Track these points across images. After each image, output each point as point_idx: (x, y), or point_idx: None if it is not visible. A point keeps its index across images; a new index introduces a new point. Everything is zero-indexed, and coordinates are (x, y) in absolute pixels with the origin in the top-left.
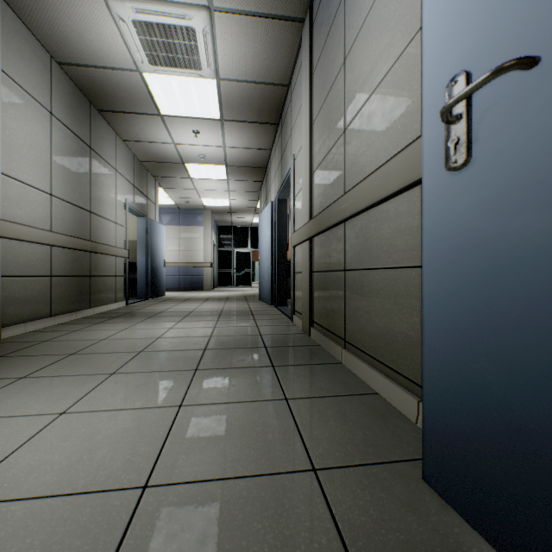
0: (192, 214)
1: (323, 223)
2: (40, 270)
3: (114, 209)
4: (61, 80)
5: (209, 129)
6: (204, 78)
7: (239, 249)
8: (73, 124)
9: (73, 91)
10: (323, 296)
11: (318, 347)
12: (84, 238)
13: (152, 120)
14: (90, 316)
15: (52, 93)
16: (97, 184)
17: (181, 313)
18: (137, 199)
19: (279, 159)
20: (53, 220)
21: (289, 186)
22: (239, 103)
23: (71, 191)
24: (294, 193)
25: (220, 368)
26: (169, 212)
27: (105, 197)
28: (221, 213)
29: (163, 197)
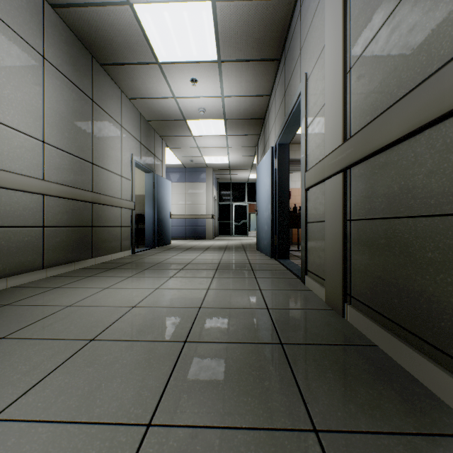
0: (196, 172)
1: (393, 128)
2: (28, 220)
3: (119, 162)
4: (56, 26)
5: (206, 76)
6: (198, 1)
7: (237, 203)
8: (72, 74)
9: (72, 41)
10: (384, 261)
11: (377, 351)
12: (85, 189)
13: (151, 70)
14: (90, 267)
15: (44, 36)
16: (100, 137)
17: (177, 265)
18: (144, 156)
19: (281, 97)
20: (45, 168)
21: (294, 124)
22: (237, 35)
23: (68, 141)
24: (306, 122)
25: (198, 426)
26: (177, 171)
27: (109, 151)
28: (221, 170)
29: (171, 157)
